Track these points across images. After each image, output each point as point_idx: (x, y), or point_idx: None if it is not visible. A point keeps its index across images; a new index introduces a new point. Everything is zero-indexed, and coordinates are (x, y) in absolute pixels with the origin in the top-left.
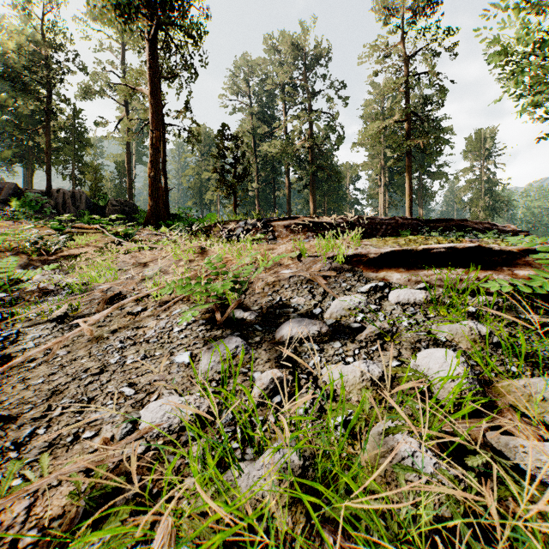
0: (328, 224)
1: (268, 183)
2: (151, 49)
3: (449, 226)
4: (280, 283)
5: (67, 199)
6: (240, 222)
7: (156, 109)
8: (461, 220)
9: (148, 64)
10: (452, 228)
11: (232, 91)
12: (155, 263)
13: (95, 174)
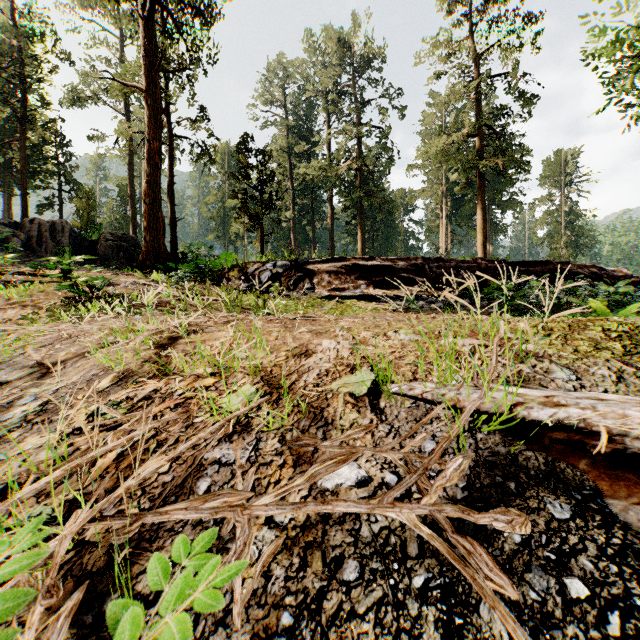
0: (387, 268)
1: (305, 212)
2: (147, 31)
3: (547, 270)
4: (325, 543)
5: (44, 231)
6: (267, 265)
7: (155, 112)
8: (562, 263)
9: (144, 51)
10: (550, 273)
11: (261, 100)
12: (63, 372)
13: (87, 200)
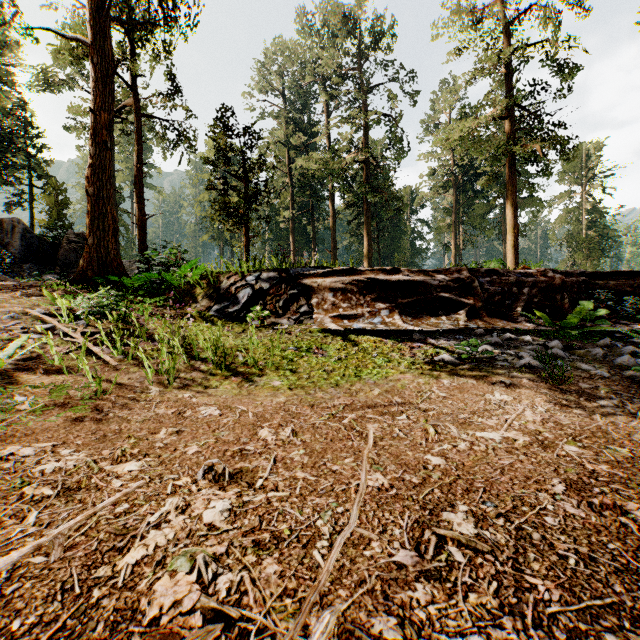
0: (419, 285)
1: (305, 211)
2: None
3: (635, 285)
4: None
5: None
6: (247, 278)
7: (101, 73)
8: None
9: None
10: (639, 289)
11: (257, 88)
12: None
13: (57, 196)
